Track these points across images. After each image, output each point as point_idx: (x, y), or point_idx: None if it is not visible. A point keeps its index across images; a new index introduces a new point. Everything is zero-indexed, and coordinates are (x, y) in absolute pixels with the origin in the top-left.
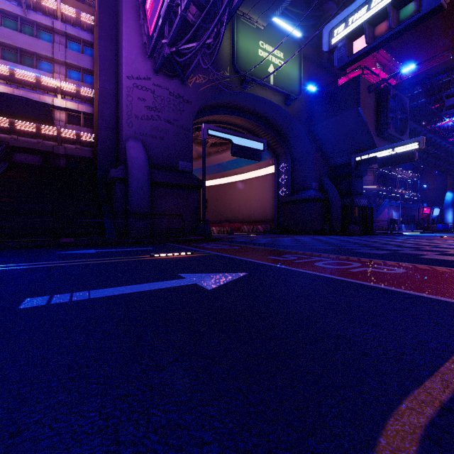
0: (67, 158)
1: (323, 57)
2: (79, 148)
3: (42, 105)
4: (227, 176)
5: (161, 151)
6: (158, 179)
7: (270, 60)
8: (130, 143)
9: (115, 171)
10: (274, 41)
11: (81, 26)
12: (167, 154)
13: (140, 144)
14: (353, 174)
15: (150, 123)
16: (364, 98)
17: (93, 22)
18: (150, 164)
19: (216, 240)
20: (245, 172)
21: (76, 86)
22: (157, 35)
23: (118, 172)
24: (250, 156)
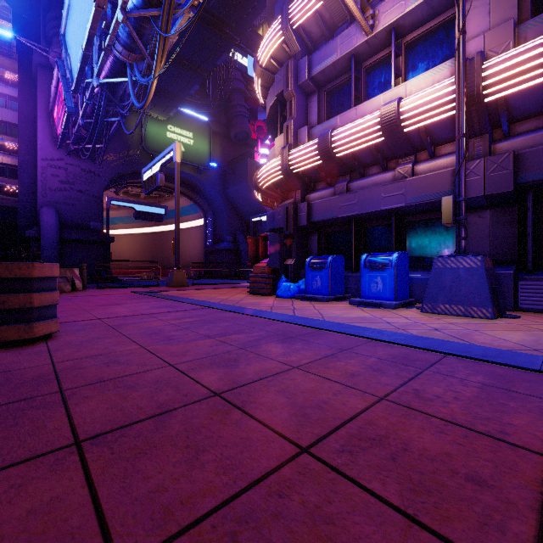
0: None
1: (231, 136)
2: (3, 198)
3: None
4: (170, 224)
5: (73, 215)
6: (69, 237)
7: (179, 140)
8: (44, 210)
9: (30, 232)
10: (183, 124)
11: (6, 82)
12: (79, 217)
13: (53, 210)
14: (251, 232)
15: (63, 194)
16: (252, 176)
17: None
18: (63, 225)
19: (111, 283)
20: (184, 222)
21: None
22: (60, 140)
23: (33, 232)
24: (152, 219)
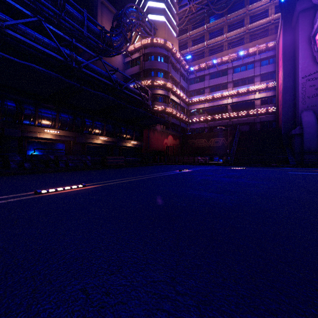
0: (260, 123)
1: None
2: (267, 116)
3: (251, 102)
4: None
5: None
6: None
7: None
8: (303, 113)
9: (295, 130)
10: None
11: (268, 49)
12: None
13: (310, 112)
14: None
15: None
16: None
17: (275, 43)
18: None
19: None
20: None
21: (265, 84)
22: None
23: (296, 130)
24: None
